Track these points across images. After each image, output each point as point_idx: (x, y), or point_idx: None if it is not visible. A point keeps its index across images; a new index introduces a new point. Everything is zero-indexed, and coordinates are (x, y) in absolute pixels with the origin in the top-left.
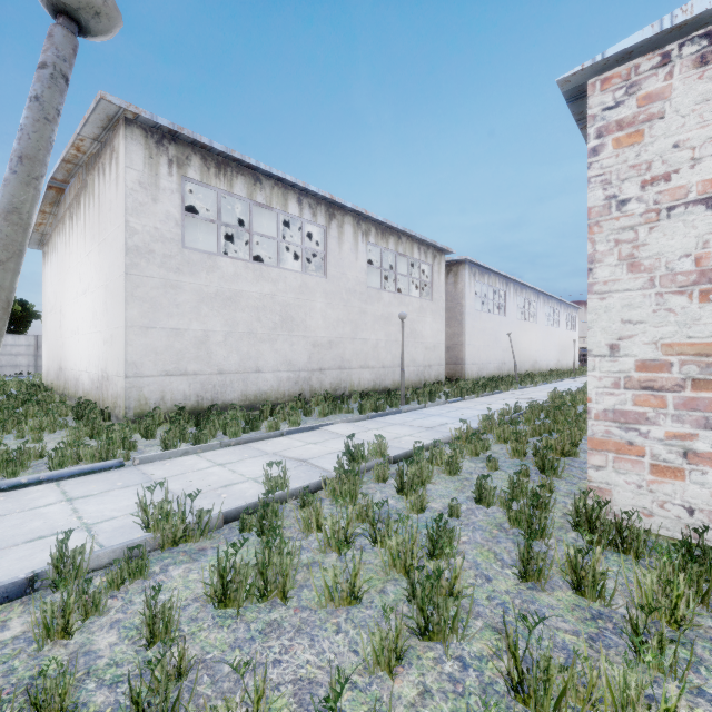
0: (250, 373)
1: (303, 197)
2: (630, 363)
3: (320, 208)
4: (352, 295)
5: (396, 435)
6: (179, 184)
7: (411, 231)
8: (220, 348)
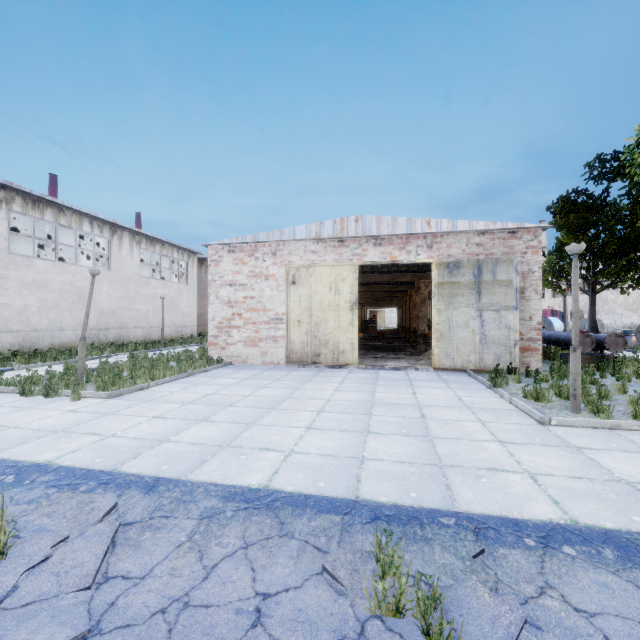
0: (57, 331)
1: (93, 220)
2: (217, 322)
3: (106, 227)
4: (129, 281)
5: (155, 356)
6: (7, 214)
7: (171, 242)
8: (36, 315)
